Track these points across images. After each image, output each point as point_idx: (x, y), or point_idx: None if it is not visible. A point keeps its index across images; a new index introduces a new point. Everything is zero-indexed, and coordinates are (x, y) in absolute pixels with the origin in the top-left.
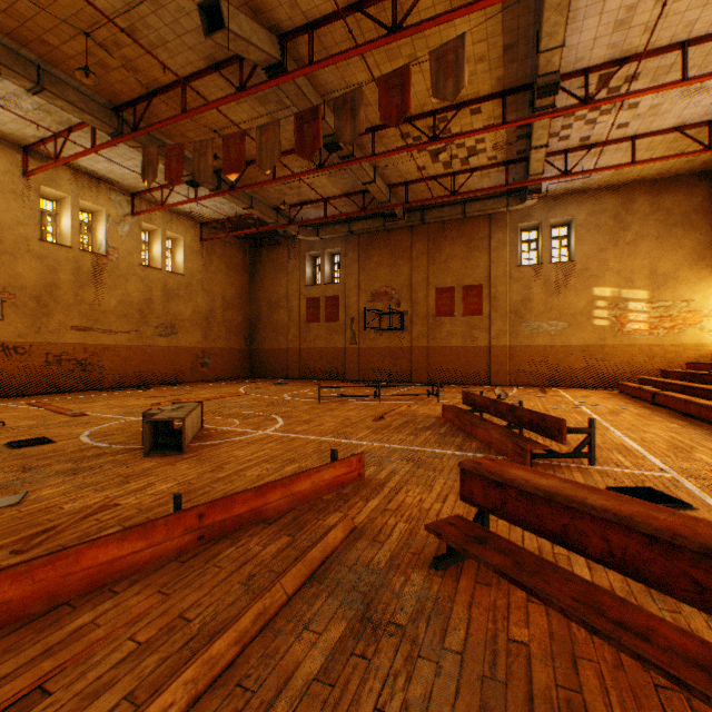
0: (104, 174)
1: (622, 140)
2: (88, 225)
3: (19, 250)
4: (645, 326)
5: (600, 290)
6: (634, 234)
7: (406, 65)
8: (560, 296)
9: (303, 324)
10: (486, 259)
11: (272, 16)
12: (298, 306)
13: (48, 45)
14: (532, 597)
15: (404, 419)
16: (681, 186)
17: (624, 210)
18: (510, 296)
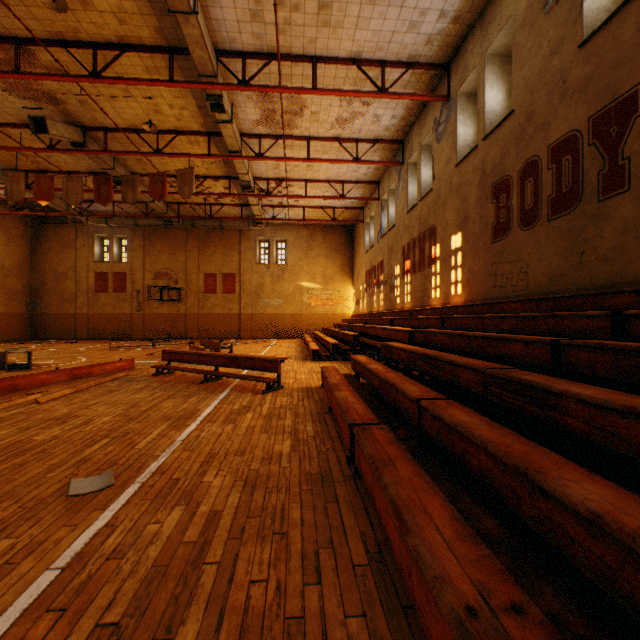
0: None
1: (299, 207)
2: None
3: None
4: (321, 304)
5: (300, 283)
6: (316, 253)
7: (165, 172)
8: (280, 284)
9: (92, 293)
10: (238, 257)
11: (78, 119)
12: (87, 278)
13: None
14: (175, 376)
15: None
16: (336, 231)
17: (312, 239)
18: (252, 282)
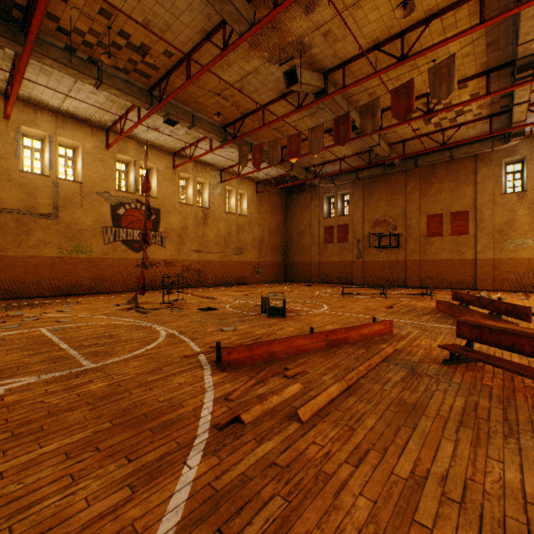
0: (208, 161)
1: None
2: (199, 191)
3: (171, 209)
4: None
5: None
6: None
7: (410, 79)
8: None
9: (321, 245)
10: (472, 190)
11: (320, 64)
12: (318, 232)
13: (199, 103)
14: (495, 376)
15: (407, 309)
16: None
17: None
18: (494, 218)
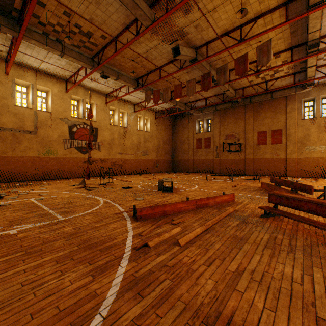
0: (127, 99)
1: None
2: (121, 117)
3: (104, 128)
4: None
5: None
6: None
7: (246, 53)
8: None
9: (194, 149)
10: (284, 117)
11: (193, 43)
12: (192, 142)
13: (121, 65)
14: (288, 223)
15: (244, 187)
16: None
17: None
18: (297, 134)
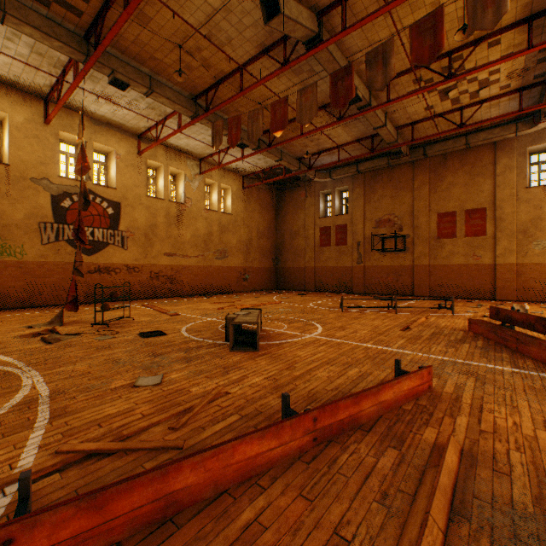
0: (183, 147)
1: None
2: (173, 183)
3: (135, 204)
4: None
5: None
6: None
7: (439, 7)
8: None
9: (317, 248)
10: (490, 184)
11: None
12: (313, 234)
13: (156, 60)
14: None
15: (430, 331)
16: None
17: None
18: (517, 216)
